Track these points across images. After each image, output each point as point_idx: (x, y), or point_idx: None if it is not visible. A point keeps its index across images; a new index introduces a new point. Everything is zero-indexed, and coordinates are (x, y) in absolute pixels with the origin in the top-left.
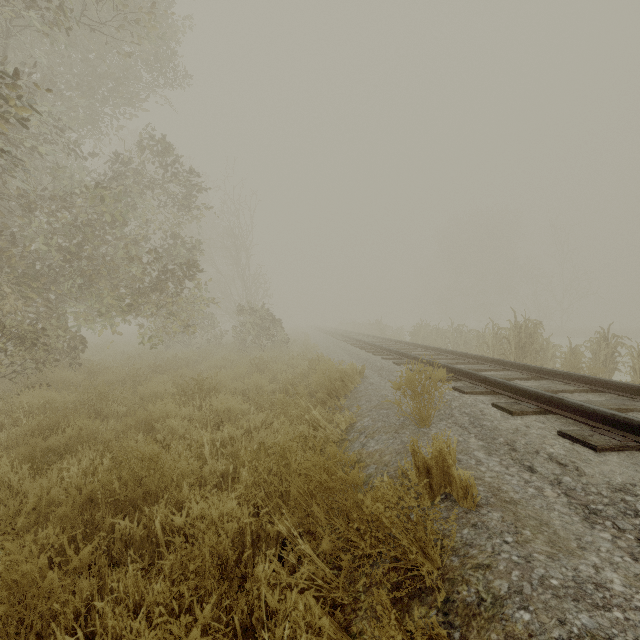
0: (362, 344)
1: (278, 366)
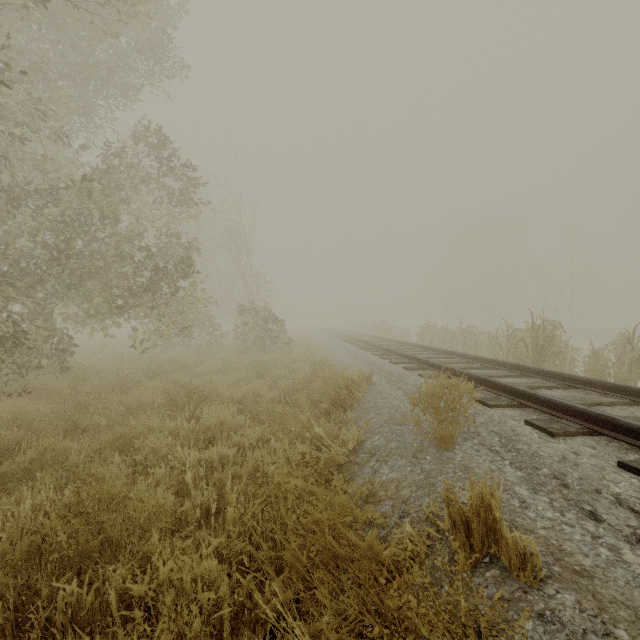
0: (368, 346)
1: (279, 370)
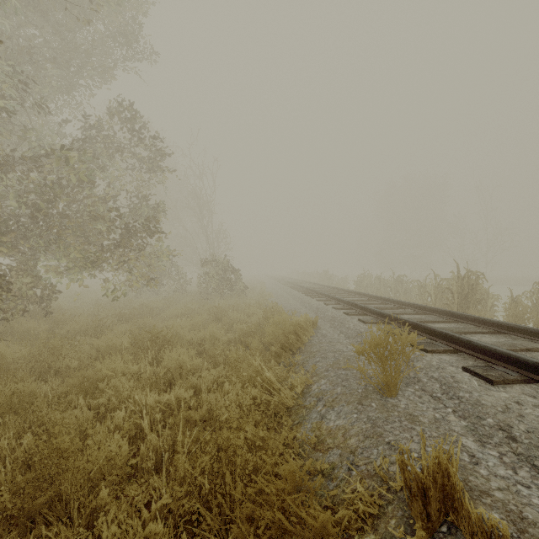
0: (312, 293)
1: (235, 315)
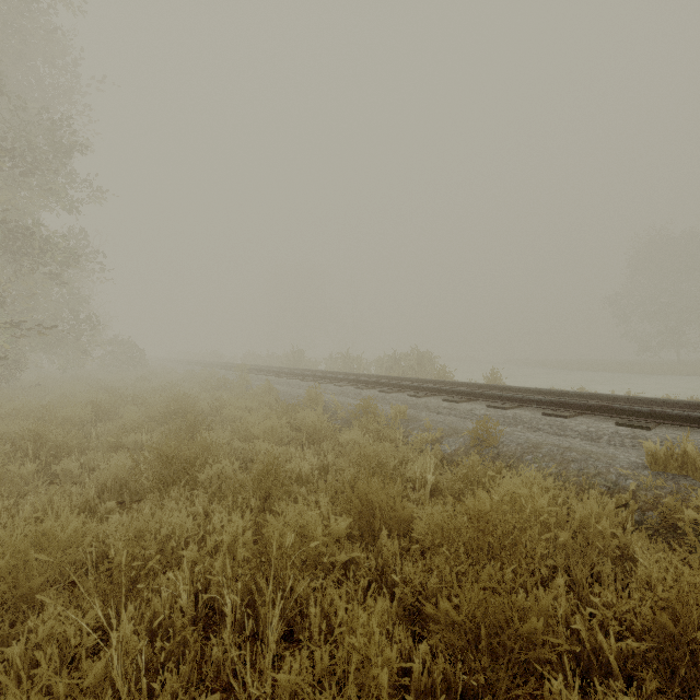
0: (209, 366)
1: (165, 376)
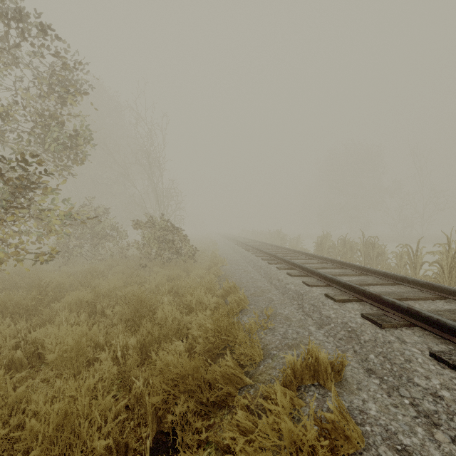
0: (275, 259)
1: (164, 313)
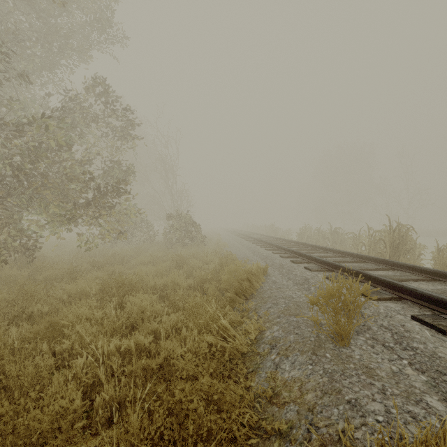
0: (261, 243)
1: (194, 263)
